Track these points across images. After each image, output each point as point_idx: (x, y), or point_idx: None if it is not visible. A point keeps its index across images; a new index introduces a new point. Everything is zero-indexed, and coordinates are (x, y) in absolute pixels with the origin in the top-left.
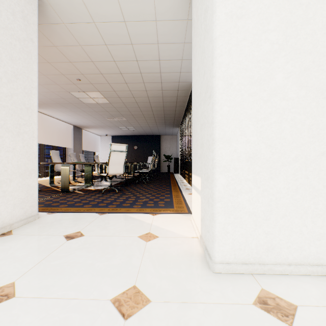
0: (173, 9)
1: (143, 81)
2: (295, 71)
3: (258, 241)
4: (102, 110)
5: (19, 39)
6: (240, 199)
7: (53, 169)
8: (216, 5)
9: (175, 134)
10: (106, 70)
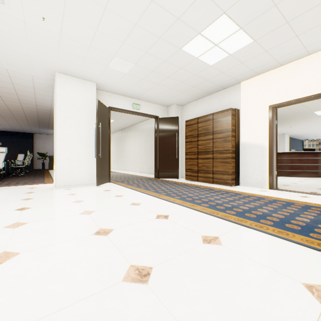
0: (45, 88)
1: (21, 102)
2: (79, 138)
3: (69, 180)
4: None
5: None
6: (64, 169)
7: None
8: (57, 119)
9: (52, 134)
10: None
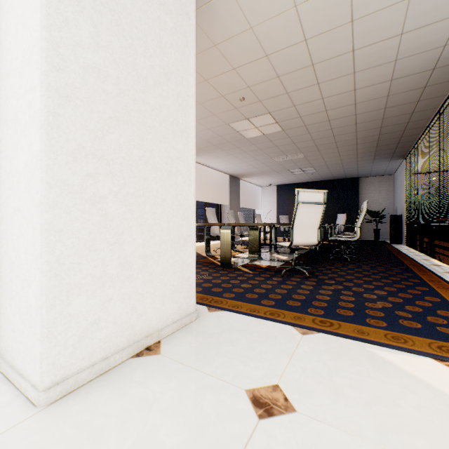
0: None
1: (354, 70)
2: None
3: None
4: (269, 146)
5: (170, 12)
6: None
7: (208, 232)
8: None
9: (391, 173)
10: (286, 67)
